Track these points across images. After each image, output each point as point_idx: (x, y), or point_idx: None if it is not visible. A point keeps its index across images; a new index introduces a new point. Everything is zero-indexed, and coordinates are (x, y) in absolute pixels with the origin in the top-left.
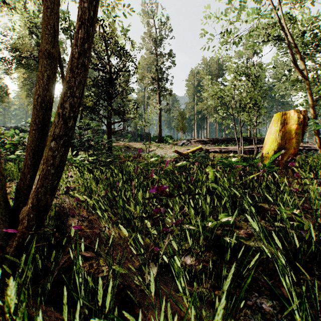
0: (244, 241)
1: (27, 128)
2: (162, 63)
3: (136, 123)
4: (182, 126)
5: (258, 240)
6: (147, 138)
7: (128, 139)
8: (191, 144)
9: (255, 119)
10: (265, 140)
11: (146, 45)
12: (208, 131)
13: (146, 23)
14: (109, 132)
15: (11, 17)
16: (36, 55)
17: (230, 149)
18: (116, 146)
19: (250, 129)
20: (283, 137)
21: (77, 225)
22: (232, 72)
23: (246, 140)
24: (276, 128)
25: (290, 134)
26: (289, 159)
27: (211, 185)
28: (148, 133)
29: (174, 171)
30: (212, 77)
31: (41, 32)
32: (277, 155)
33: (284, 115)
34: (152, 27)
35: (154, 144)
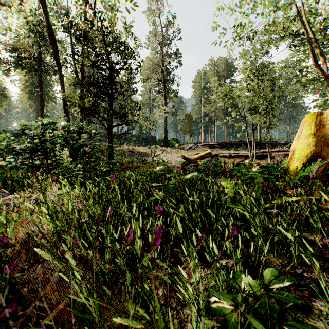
0: (303, 316)
1: (17, 132)
2: (168, 63)
3: (141, 126)
4: (189, 129)
5: (326, 315)
6: (152, 141)
7: (132, 143)
8: (199, 148)
9: (268, 122)
10: (292, 146)
11: (151, 45)
12: (216, 134)
13: (151, 22)
14: (110, 136)
15: (7, 14)
16: (37, 55)
17: (240, 153)
18: (119, 150)
19: (260, 132)
20: (318, 143)
21: (45, 276)
22: (244, 71)
23: (256, 143)
24: (308, 131)
25: (327, 138)
26: (326, 170)
27: (232, 205)
28: (153, 137)
29: (184, 185)
30: (220, 78)
31: (39, 30)
32: (313, 166)
33: (318, 115)
34: (157, 26)
35: (159, 148)
